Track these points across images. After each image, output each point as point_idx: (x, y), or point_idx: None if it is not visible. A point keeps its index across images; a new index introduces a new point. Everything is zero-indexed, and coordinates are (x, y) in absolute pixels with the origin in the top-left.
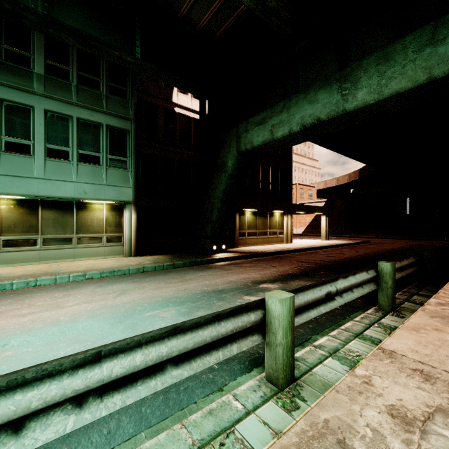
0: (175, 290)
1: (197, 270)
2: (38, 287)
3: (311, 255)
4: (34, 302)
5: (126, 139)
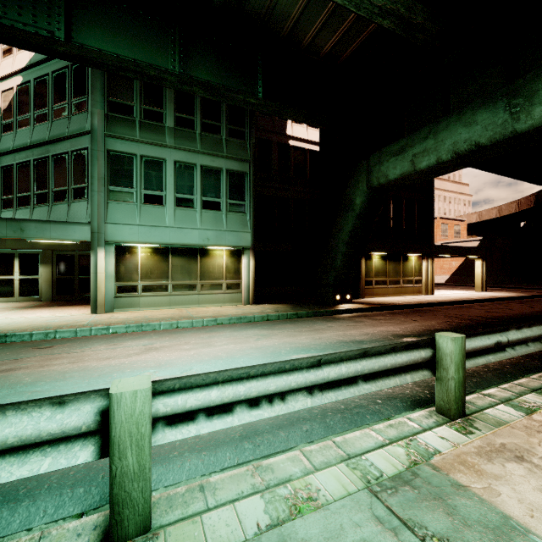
0: (310, 338)
1: (324, 321)
2: (182, 328)
3: (462, 309)
4: (188, 340)
5: (244, 182)
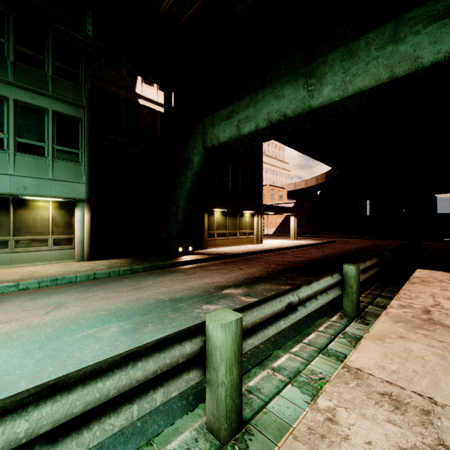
0: (125, 301)
1: (157, 275)
2: None
3: (279, 255)
4: None
5: (78, 129)
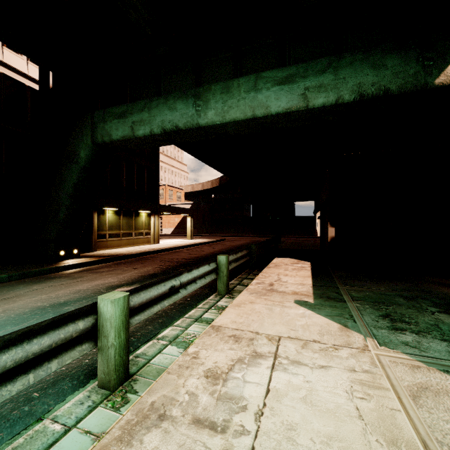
0: None
1: (31, 283)
2: None
3: (175, 253)
4: None
5: None
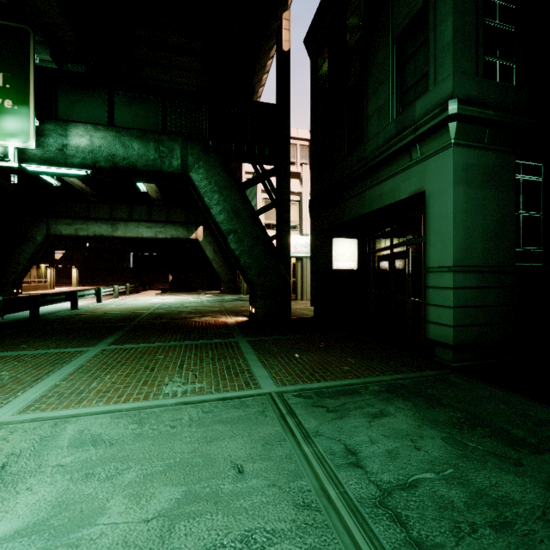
0: None
1: None
2: None
3: None
4: None
5: None
